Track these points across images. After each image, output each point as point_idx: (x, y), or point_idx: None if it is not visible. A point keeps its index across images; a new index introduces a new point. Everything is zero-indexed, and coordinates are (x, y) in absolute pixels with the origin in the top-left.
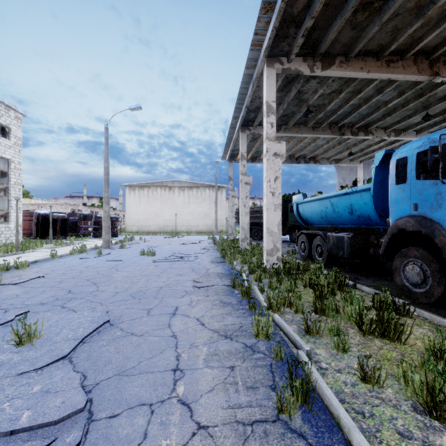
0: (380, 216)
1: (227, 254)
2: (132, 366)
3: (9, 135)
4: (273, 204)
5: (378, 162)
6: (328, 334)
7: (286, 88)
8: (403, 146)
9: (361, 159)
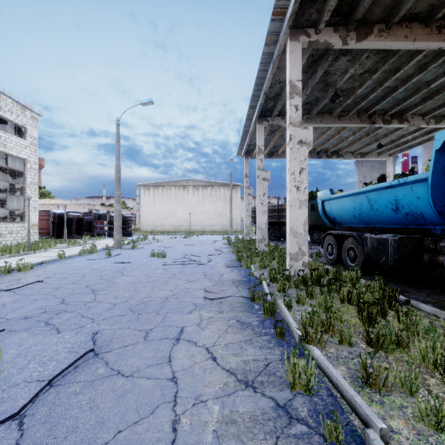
0: (440, 213)
1: (243, 257)
2: (105, 441)
3: (25, 135)
4: (298, 200)
5: (439, 144)
6: (408, 395)
7: (310, 69)
8: None
9: (390, 152)
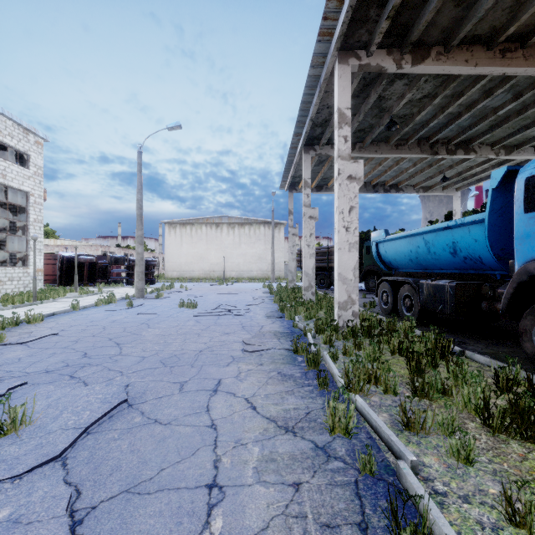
0: (498, 257)
1: (287, 307)
2: (149, 476)
3: (28, 163)
4: (347, 242)
5: (495, 183)
6: (441, 433)
7: (362, 94)
8: None
9: (457, 186)
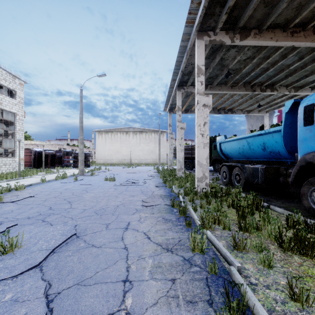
0: (289, 152)
1: (167, 180)
2: (90, 276)
3: (15, 96)
4: (202, 143)
5: (287, 109)
6: (255, 251)
7: (211, 56)
8: (310, 95)
9: (267, 110)
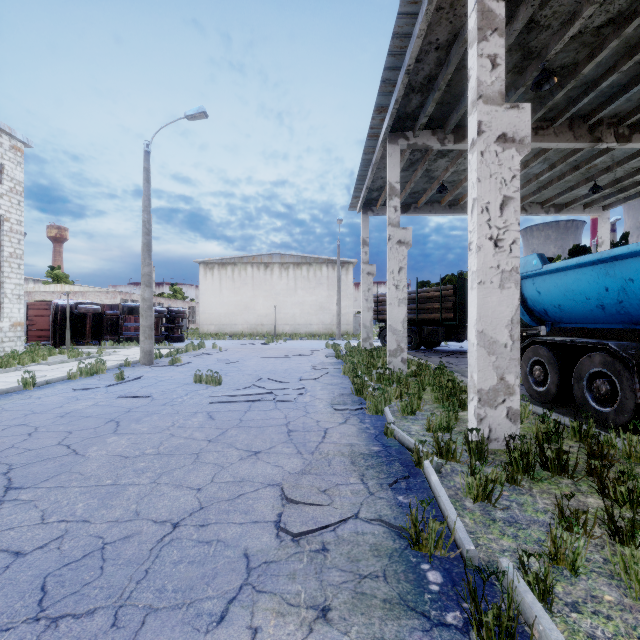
0: None
1: (367, 388)
2: None
3: (0, 176)
4: (497, 270)
5: None
6: None
7: None
8: None
9: (606, 202)
